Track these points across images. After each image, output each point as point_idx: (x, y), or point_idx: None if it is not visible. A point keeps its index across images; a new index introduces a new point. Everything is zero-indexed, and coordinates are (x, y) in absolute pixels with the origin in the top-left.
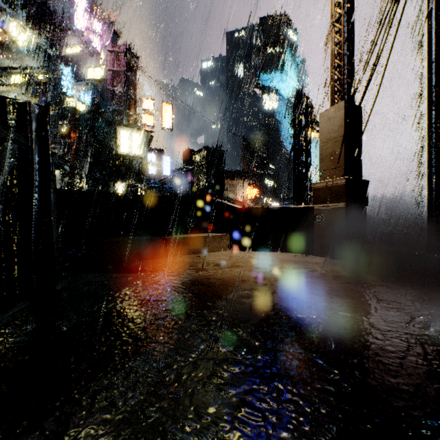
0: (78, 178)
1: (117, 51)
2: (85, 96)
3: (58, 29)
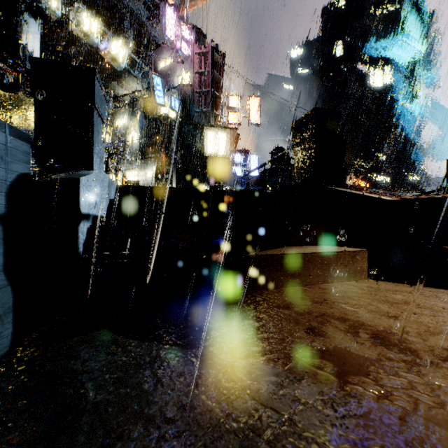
0: (169, 183)
1: (205, 52)
2: (175, 103)
3: (155, 46)
